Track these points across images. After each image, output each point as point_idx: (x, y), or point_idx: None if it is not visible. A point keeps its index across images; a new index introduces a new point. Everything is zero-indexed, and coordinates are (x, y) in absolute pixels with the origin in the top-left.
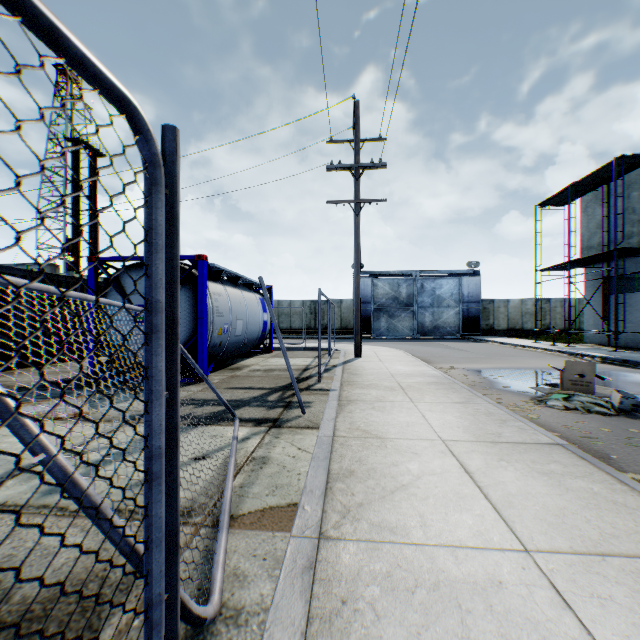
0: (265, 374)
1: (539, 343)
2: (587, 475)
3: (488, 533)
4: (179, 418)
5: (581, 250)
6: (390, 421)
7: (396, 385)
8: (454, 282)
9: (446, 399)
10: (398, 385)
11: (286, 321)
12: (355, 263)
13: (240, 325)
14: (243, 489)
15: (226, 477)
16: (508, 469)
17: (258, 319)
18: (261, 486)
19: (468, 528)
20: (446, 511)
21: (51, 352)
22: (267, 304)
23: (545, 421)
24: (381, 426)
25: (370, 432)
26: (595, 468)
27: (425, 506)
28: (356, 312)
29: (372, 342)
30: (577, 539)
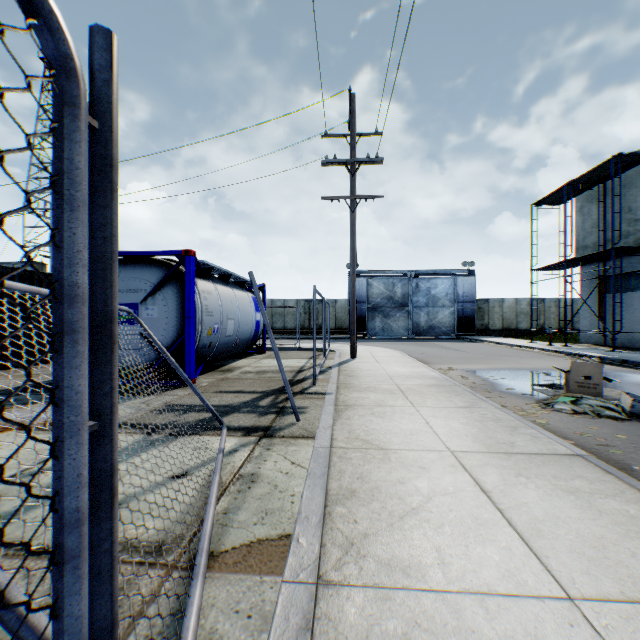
0: (257, 376)
1: (535, 343)
2: (618, 493)
3: (520, 573)
4: (117, 458)
5: (576, 250)
6: (392, 429)
7: (395, 388)
8: (449, 282)
9: (449, 403)
10: (397, 388)
11: (280, 321)
12: (351, 261)
13: (231, 325)
14: (227, 516)
15: (207, 502)
16: (529, 486)
17: (250, 319)
18: (248, 512)
19: (495, 567)
20: (466, 543)
21: (31, 353)
22: (258, 302)
23: (555, 427)
24: (382, 435)
25: (371, 442)
26: (625, 484)
27: (441, 536)
28: (352, 311)
29: (367, 342)
30: (627, 580)
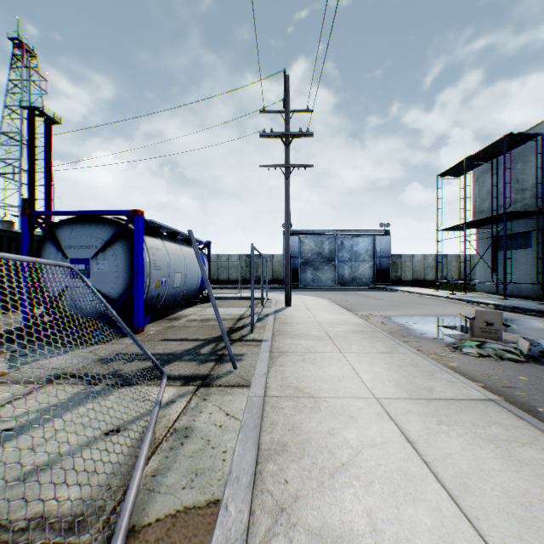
0: (201, 324)
1: (440, 292)
2: (533, 440)
3: (453, 541)
4: None
5: (474, 214)
6: (321, 375)
7: (324, 334)
8: (369, 240)
9: (372, 349)
10: (326, 334)
11: (224, 273)
12: (285, 221)
13: (178, 278)
14: (155, 479)
15: (135, 465)
16: (451, 435)
17: (196, 272)
18: (178, 473)
19: (428, 533)
20: (397, 504)
21: None
22: (197, 258)
23: (465, 369)
24: (313, 382)
25: (302, 390)
26: (537, 430)
27: (371, 497)
28: (286, 265)
29: (300, 291)
30: None
